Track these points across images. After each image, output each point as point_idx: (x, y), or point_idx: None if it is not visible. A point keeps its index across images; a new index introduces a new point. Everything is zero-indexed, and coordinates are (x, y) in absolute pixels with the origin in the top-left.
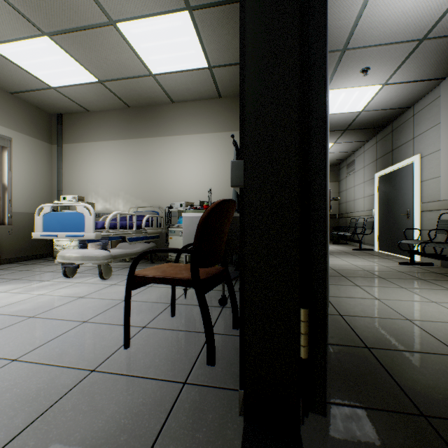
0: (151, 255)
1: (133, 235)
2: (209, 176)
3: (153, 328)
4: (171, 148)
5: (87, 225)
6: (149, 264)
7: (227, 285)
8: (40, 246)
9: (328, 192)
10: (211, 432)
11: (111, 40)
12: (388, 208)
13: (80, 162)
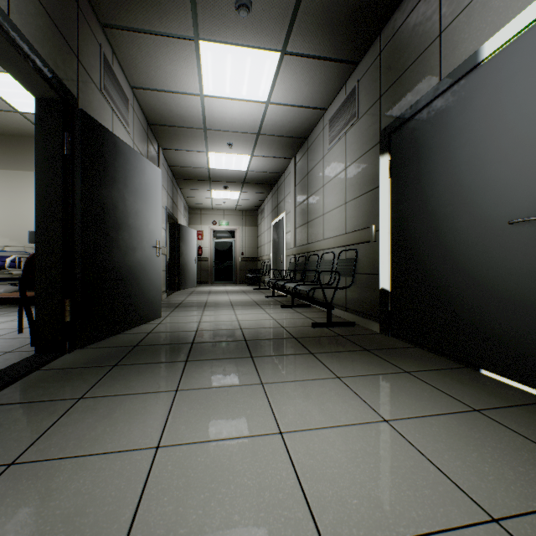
0: None
1: None
2: None
3: None
4: None
5: None
6: (17, 308)
7: None
8: None
9: (155, 242)
10: (15, 359)
11: None
12: (276, 253)
13: None
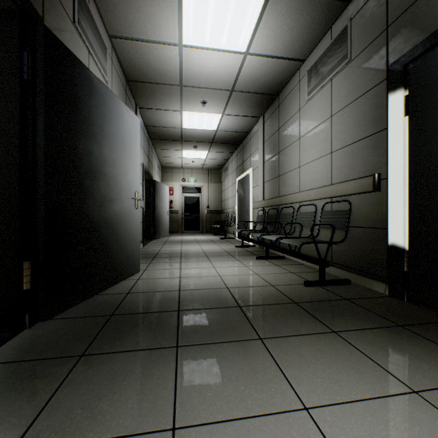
0: None
1: None
2: None
3: None
4: None
5: None
6: None
7: None
8: None
9: (133, 194)
10: None
11: None
12: (241, 206)
13: None
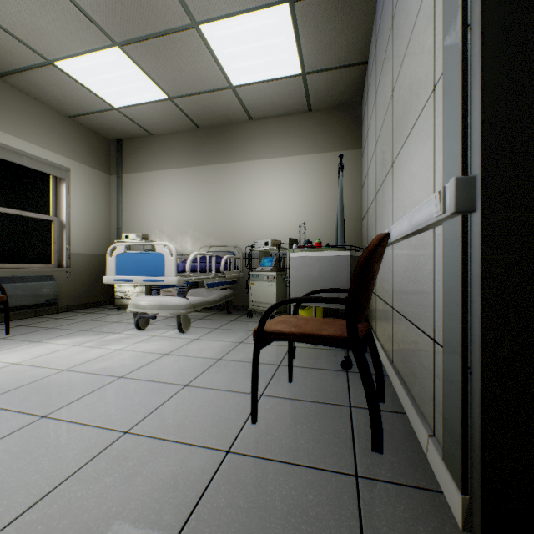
0: (227, 303)
1: (211, 280)
2: (296, 208)
3: (274, 397)
4: (248, 176)
5: (168, 267)
6: (226, 315)
7: (369, 344)
8: (98, 292)
9: None
10: None
11: (190, 46)
12: None
13: (141, 194)
